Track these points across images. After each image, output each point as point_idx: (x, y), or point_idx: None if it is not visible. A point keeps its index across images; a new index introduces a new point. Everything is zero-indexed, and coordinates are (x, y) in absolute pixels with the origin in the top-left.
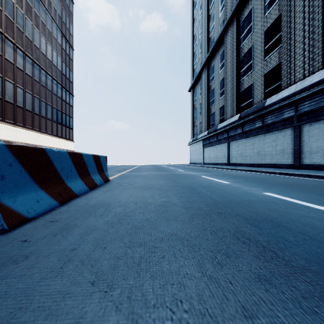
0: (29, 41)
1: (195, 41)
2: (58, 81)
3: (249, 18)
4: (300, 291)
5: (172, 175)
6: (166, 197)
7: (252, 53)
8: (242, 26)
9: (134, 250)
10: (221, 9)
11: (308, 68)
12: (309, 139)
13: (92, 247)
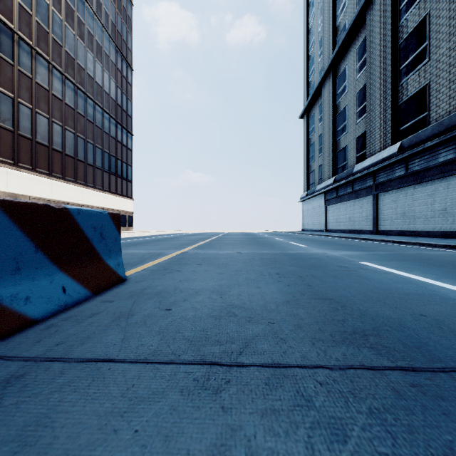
0: (70, 58)
1: (311, 38)
2: (111, 114)
3: None
4: None
5: (290, 260)
6: None
7: (427, 28)
8: None
9: None
10: None
11: None
12: None
13: None
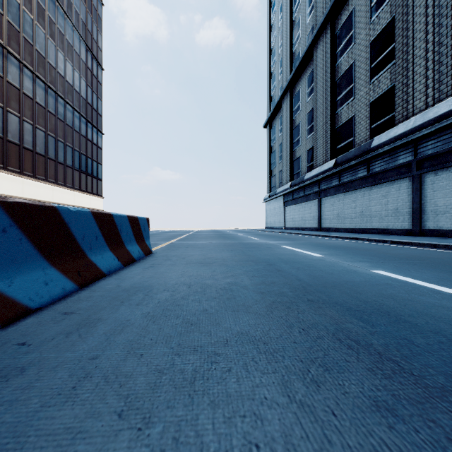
0: (41, 57)
1: (273, 57)
2: (81, 113)
3: (349, 24)
4: (443, 428)
5: (241, 245)
6: (233, 277)
7: (353, 73)
8: (339, 36)
9: (186, 359)
10: (310, 12)
11: (432, 94)
12: (434, 195)
13: (122, 355)
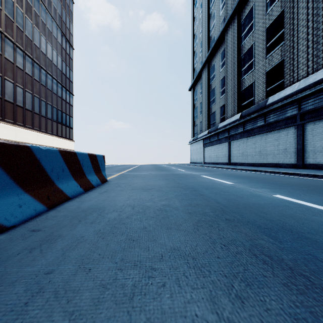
0: (29, 40)
1: (195, 40)
2: (58, 80)
3: (251, 16)
4: None
5: (173, 175)
6: (167, 200)
7: (253, 51)
8: (243, 24)
9: (127, 273)
10: (222, 8)
11: (312, 65)
12: (313, 138)
13: (73, 269)
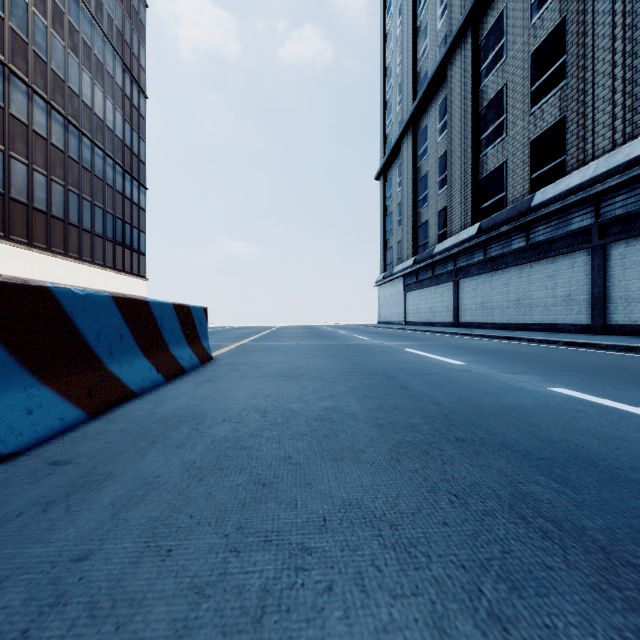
0: (59, 79)
1: (389, 80)
2: (116, 159)
3: (499, 29)
4: None
5: (344, 348)
6: (333, 398)
7: (504, 100)
8: (484, 46)
9: (249, 561)
10: (442, 14)
11: (622, 128)
12: (624, 274)
13: (134, 551)
